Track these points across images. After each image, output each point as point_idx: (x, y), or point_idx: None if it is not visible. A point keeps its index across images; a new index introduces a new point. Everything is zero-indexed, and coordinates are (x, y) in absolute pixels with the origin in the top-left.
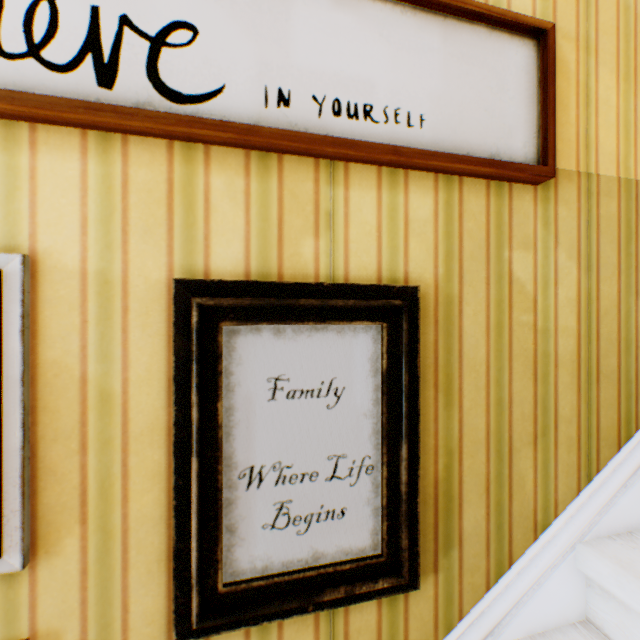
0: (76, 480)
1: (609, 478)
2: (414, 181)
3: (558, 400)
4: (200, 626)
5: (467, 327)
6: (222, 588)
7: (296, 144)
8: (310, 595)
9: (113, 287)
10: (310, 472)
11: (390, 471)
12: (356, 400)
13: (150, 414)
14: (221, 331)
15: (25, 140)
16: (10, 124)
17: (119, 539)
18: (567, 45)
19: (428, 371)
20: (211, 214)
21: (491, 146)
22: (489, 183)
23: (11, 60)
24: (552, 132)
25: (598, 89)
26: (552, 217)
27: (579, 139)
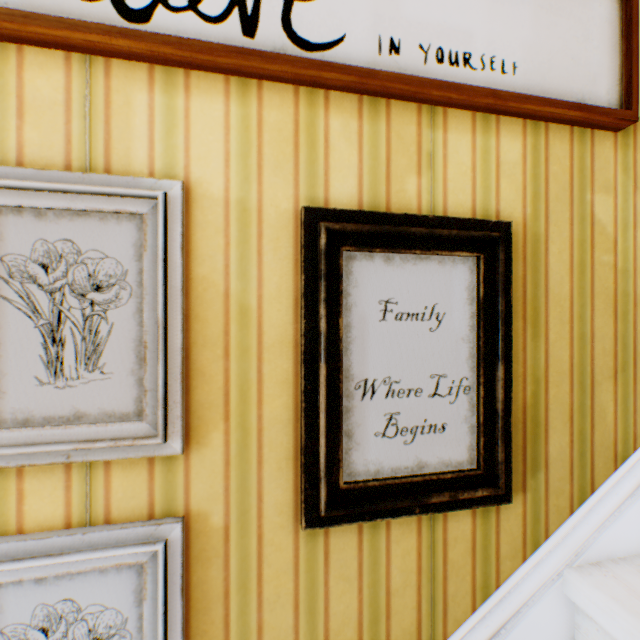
0: (220, 382)
1: None
2: (504, 126)
3: (636, 338)
4: (327, 514)
5: (552, 264)
6: (342, 485)
7: (407, 87)
8: (418, 497)
9: (250, 215)
10: (415, 388)
11: (486, 392)
12: (454, 325)
13: (280, 328)
14: (341, 255)
15: (180, 84)
16: (169, 70)
17: (255, 437)
18: None
19: (517, 304)
20: (330, 152)
21: (577, 93)
22: (572, 129)
23: (175, 13)
24: (635, 79)
25: None
26: (631, 163)
27: None
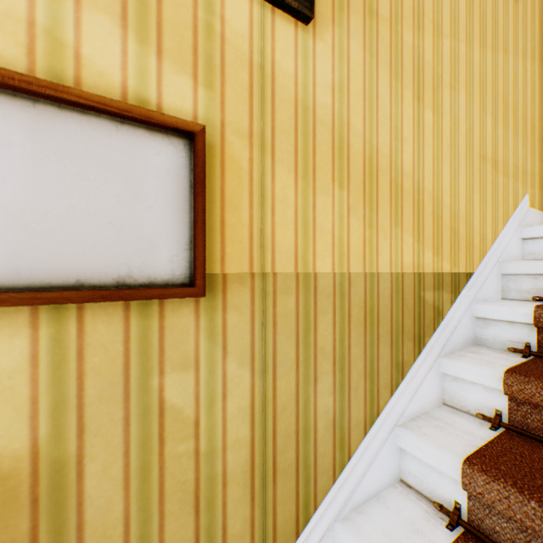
0: None
1: None
2: None
3: (228, 519)
4: None
5: (93, 488)
6: None
7: None
8: None
9: None
10: None
11: None
12: None
13: None
14: None
15: None
16: None
17: None
18: (239, 141)
19: None
20: None
21: (120, 265)
22: (130, 302)
23: None
24: (203, 246)
25: (276, 187)
26: (221, 326)
27: (254, 239)
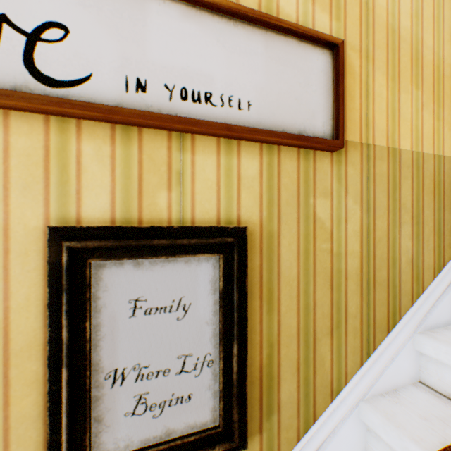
0: None
1: (381, 354)
2: (245, 148)
3: (347, 302)
4: None
5: (284, 254)
6: None
7: (150, 121)
8: None
9: None
10: (164, 369)
11: (225, 363)
12: (200, 312)
13: (29, 334)
14: (89, 266)
15: None
16: None
17: (1, 437)
18: (354, 54)
19: (255, 287)
20: (82, 173)
21: (300, 124)
22: (299, 150)
23: None
24: (342, 116)
25: (374, 86)
26: (343, 174)
27: (362, 120)
